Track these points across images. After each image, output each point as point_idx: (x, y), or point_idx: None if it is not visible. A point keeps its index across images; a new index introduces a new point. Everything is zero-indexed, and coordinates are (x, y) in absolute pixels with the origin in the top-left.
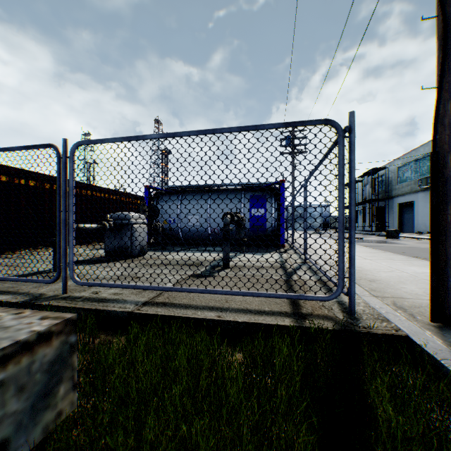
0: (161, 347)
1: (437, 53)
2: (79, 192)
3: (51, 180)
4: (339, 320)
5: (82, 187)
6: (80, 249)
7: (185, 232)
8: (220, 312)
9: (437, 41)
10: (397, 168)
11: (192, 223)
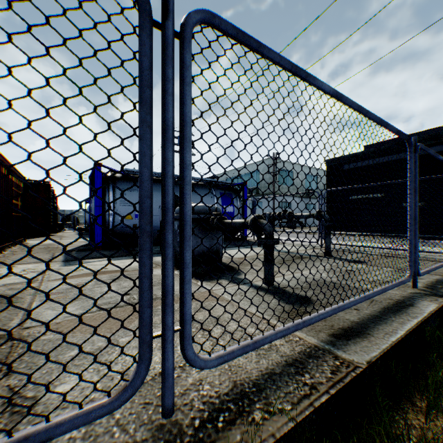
0: None
1: None
2: None
3: None
4: None
5: None
6: (41, 266)
7: (154, 229)
8: None
9: None
10: (226, 179)
11: None
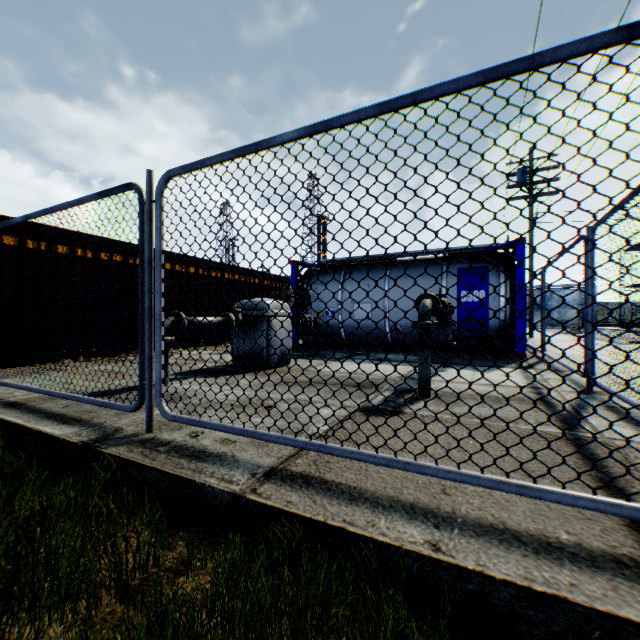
0: (286, 638)
1: None
2: (206, 274)
3: (172, 258)
4: None
5: (210, 266)
6: (206, 352)
7: (349, 329)
8: (434, 528)
9: None
10: None
11: (359, 316)
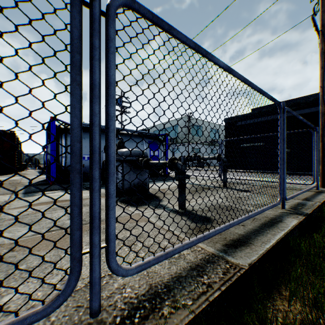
0: None
1: (322, 116)
2: None
3: None
4: (323, 191)
5: None
6: (4, 198)
7: None
8: (318, 196)
9: (322, 113)
10: (153, 131)
11: None
